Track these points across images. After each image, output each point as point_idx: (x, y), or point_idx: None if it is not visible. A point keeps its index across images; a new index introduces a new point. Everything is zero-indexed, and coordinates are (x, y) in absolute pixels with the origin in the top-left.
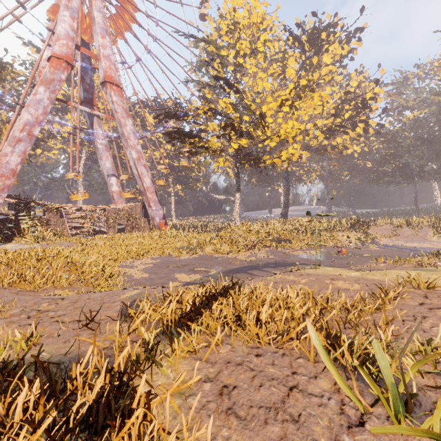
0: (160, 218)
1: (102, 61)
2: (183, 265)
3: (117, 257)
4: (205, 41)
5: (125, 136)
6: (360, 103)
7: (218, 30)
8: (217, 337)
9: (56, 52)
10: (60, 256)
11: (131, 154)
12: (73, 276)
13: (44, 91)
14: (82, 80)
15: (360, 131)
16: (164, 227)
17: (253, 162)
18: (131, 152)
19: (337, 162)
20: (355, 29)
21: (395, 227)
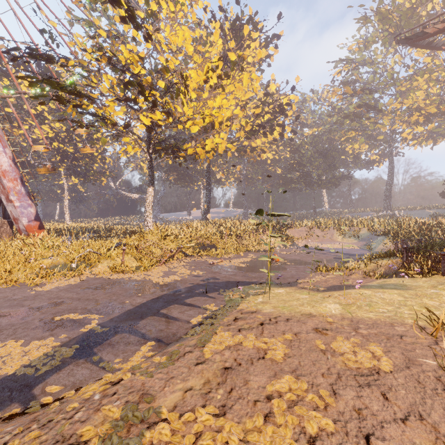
0: (29, 218)
1: None
2: (35, 309)
3: None
4: None
5: None
6: (278, 108)
7: None
8: None
9: None
10: None
11: None
12: None
13: None
14: None
15: (277, 136)
16: (37, 232)
17: (172, 151)
18: None
19: (253, 167)
20: (273, 34)
21: (308, 228)
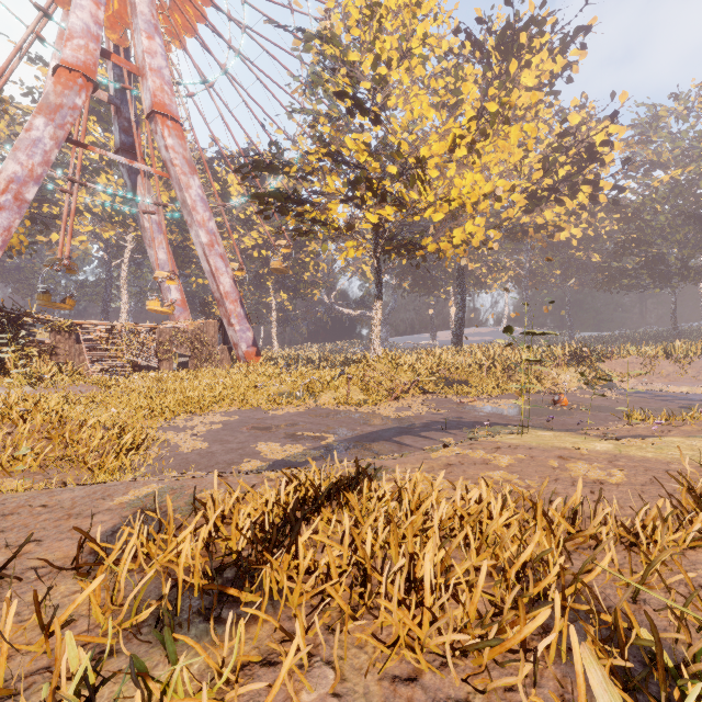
0: (247, 344)
1: (148, 78)
2: (277, 426)
3: (161, 411)
4: (322, 38)
5: (187, 205)
6: (585, 152)
7: (343, 18)
8: (286, 669)
9: (66, 58)
10: (41, 410)
11: (198, 237)
12: (56, 449)
13: (44, 124)
14: (117, 114)
15: (584, 200)
16: (254, 359)
17: (405, 249)
18: (198, 233)
19: (543, 255)
20: (576, 28)
21: (645, 359)
